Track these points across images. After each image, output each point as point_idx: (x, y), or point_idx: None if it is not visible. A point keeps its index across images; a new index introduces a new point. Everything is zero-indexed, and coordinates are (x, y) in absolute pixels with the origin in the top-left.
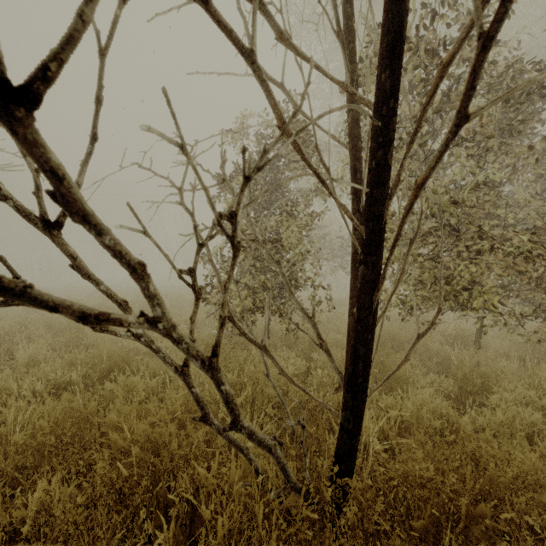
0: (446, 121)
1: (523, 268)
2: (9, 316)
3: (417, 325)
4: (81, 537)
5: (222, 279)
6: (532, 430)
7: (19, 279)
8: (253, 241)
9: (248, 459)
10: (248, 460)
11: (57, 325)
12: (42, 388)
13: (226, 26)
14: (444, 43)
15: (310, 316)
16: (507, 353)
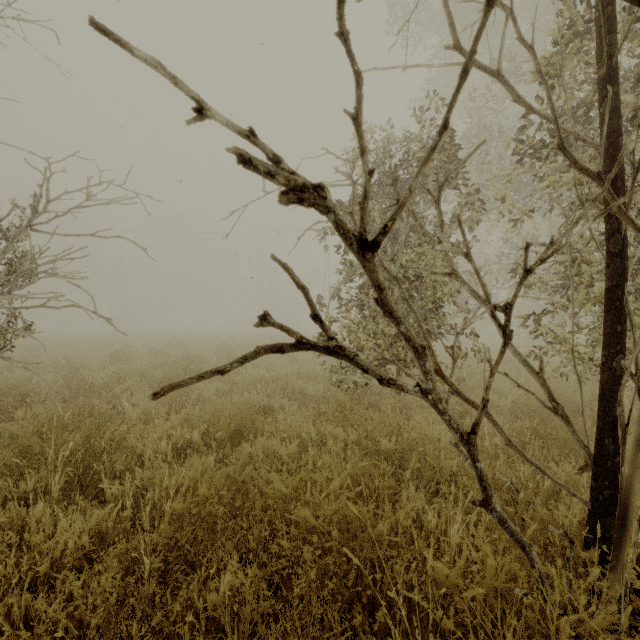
0: None
1: None
2: (96, 366)
3: None
4: (284, 633)
5: (347, 325)
6: None
7: (316, 316)
8: (449, 274)
9: (529, 559)
10: (529, 560)
11: (154, 376)
12: (166, 447)
13: None
14: None
15: (536, 371)
16: None
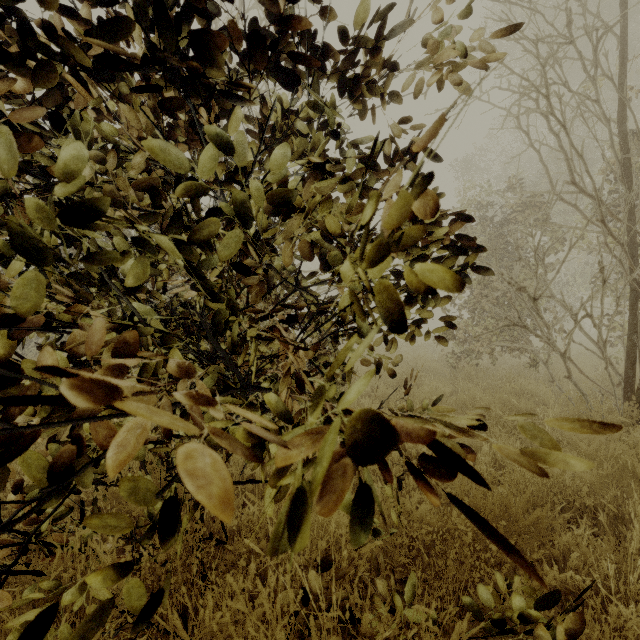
0: None
1: None
2: None
3: None
4: None
5: (465, 323)
6: None
7: (519, 317)
8: (550, 297)
9: (586, 400)
10: (586, 400)
11: None
12: (370, 390)
13: (616, 239)
14: None
15: (595, 342)
16: None
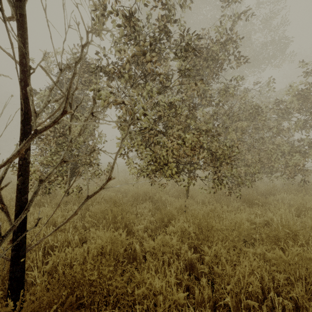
0: (165, 67)
1: (189, 152)
2: None
3: (88, 190)
4: None
5: None
6: (172, 249)
7: None
8: None
9: None
10: None
11: None
12: None
13: None
14: (132, 12)
15: None
16: (203, 200)
